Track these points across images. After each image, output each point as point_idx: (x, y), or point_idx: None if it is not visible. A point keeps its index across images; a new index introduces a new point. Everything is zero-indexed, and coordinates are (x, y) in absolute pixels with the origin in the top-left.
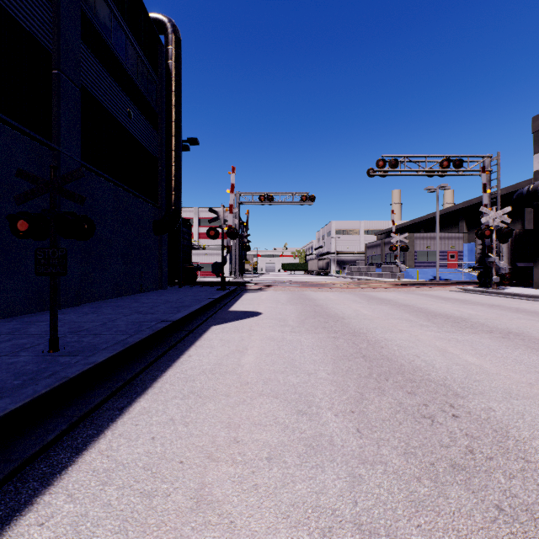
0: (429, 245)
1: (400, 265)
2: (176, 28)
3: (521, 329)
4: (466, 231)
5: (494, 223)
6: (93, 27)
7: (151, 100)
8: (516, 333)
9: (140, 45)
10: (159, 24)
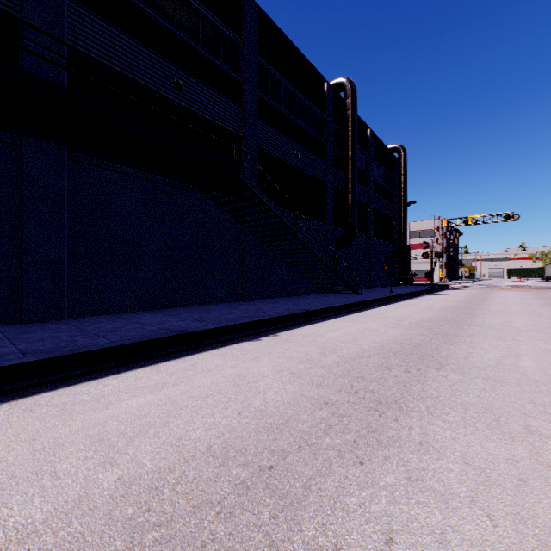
0: None
1: None
2: (404, 149)
3: None
4: None
5: None
6: (375, 182)
7: (390, 190)
8: None
9: (387, 169)
10: (395, 150)
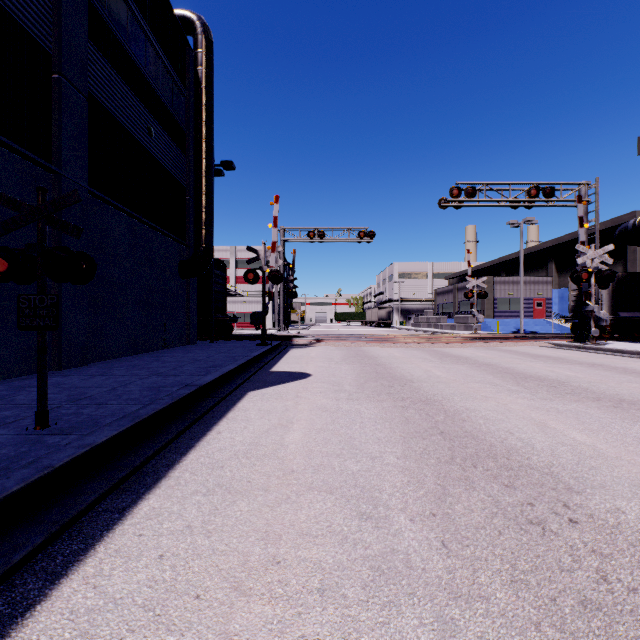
0: (512, 291)
1: (477, 315)
2: (207, 27)
3: (636, 396)
4: (556, 274)
5: (593, 264)
6: (104, 23)
7: (176, 115)
8: (630, 400)
9: (162, 47)
10: (186, 23)
